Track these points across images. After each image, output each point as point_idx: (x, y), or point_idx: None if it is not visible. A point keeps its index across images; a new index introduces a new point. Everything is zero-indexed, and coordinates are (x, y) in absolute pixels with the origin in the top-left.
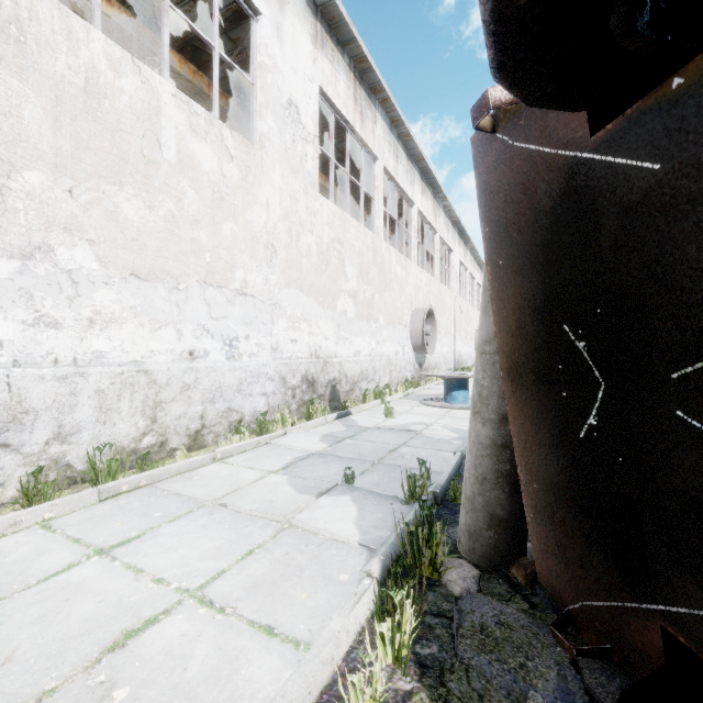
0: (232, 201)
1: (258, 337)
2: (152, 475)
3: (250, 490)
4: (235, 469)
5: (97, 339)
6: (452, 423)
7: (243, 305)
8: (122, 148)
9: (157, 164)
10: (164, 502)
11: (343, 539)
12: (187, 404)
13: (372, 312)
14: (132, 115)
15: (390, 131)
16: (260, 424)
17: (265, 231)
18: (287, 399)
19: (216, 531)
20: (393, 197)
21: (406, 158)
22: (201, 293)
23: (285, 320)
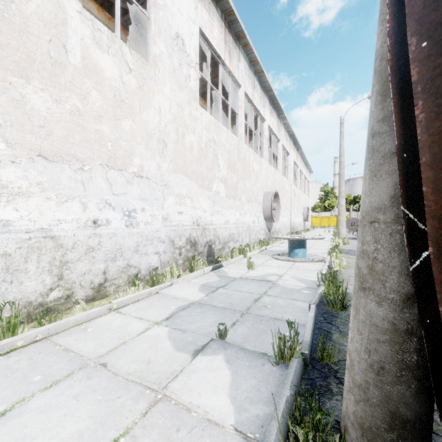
0: (130, 104)
1: (152, 210)
2: (49, 329)
3: (133, 345)
4: (126, 320)
5: (3, 210)
6: (298, 274)
7: (139, 185)
8: (29, 48)
9: (63, 66)
10: (50, 360)
11: (217, 420)
12: (91, 263)
13: (237, 193)
14: (39, 21)
15: (249, 68)
16: (153, 277)
17: (157, 129)
18: (175, 256)
19: (87, 404)
20: (250, 117)
21: (260, 88)
22: (104, 174)
23: (173, 197)
